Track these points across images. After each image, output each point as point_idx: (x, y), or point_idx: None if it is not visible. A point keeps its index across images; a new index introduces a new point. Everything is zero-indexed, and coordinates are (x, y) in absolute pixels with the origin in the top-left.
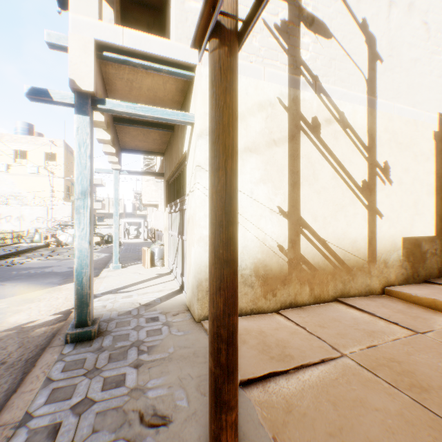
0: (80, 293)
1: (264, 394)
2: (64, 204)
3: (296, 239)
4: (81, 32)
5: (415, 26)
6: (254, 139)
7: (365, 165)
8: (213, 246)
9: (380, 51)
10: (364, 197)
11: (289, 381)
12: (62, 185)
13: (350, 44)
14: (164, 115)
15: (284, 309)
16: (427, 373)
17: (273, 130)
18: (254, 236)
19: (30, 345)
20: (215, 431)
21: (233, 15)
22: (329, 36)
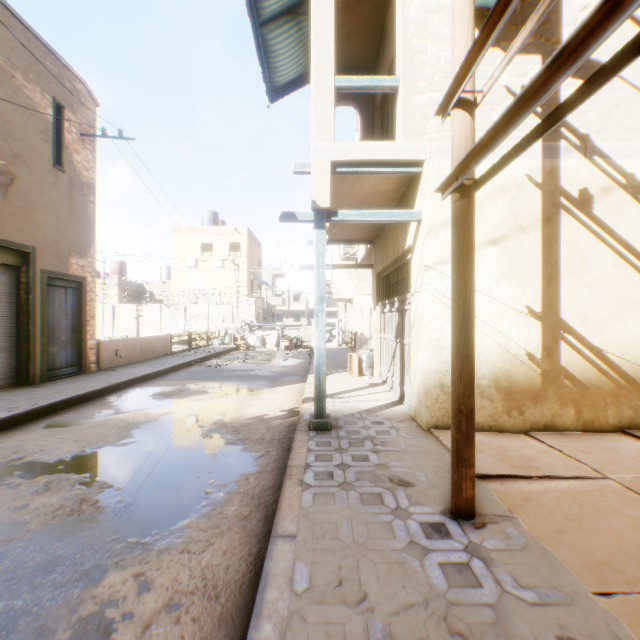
0: (318, 388)
1: (501, 487)
2: (248, 301)
3: (553, 347)
4: (320, 157)
5: None
6: (493, 228)
7: None
8: (455, 345)
9: None
10: None
11: (529, 484)
12: (245, 279)
13: None
14: (390, 217)
15: (534, 431)
16: None
17: (519, 215)
18: (493, 341)
19: (275, 431)
20: (456, 481)
21: (471, 173)
22: None
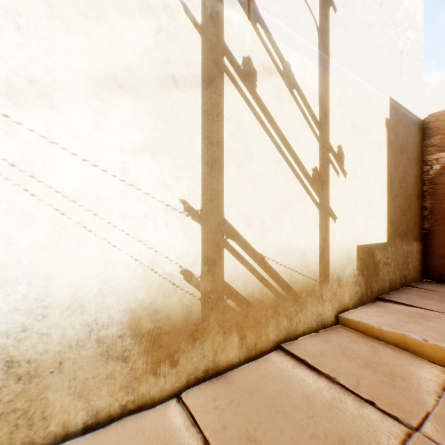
0: None
1: None
2: None
3: (216, 258)
4: None
5: None
6: (130, 64)
7: (317, 147)
8: None
9: None
10: (315, 191)
11: None
12: None
13: None
14: None
15: (193, 383)
16: None
17: (173, 60)
18: (130, 257)
19: None
20: None
21: None
22: None
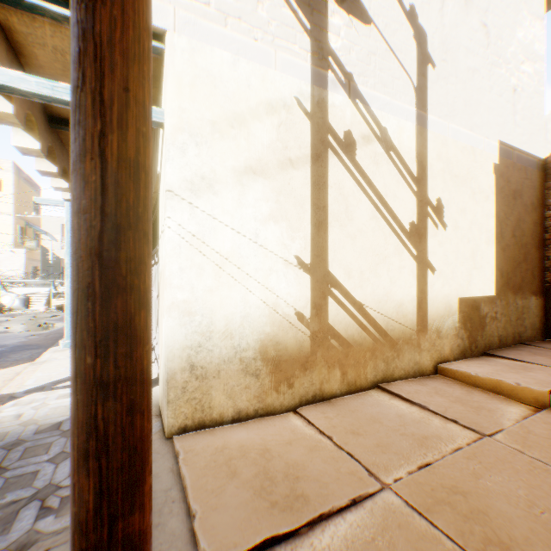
0: None
1: None
2: (14, 251)
3: (322, 304)
4: None
5: (473, 27)
6: (260, 155)
7: (414, 202)
8: (73, 348)
9: (432, 52)
10: (412, 244)
11: None
12: (11, 225)
13: (395, 37)
14: None
15: (305, 404)
16: (506, 513)
17: (289, 145)
18: (260, 300)
19: None
20: None
21: None
22: (367, 20)
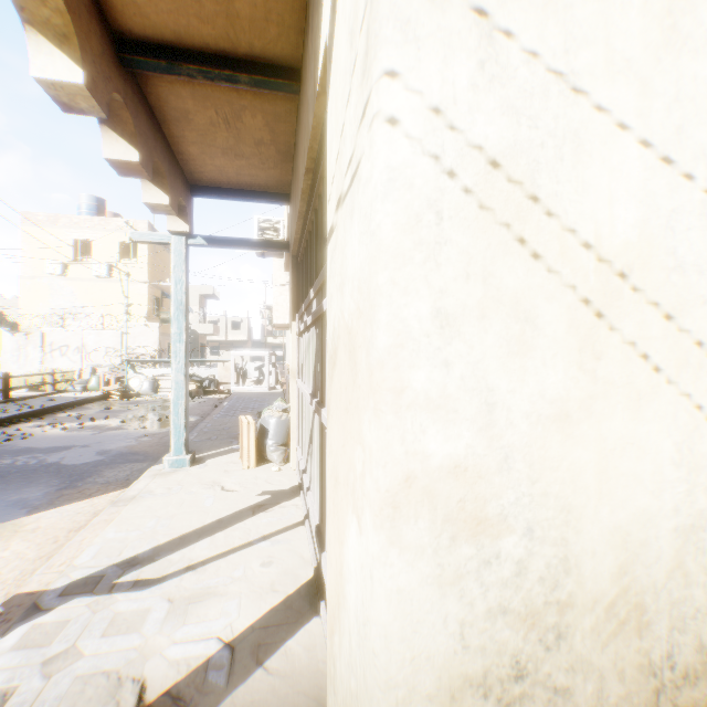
0: None
1: None
2: (147, 325)
3: None
4: None
5: None
6: None
7: None
8: None
9: None
10: None
11: None
12: (145, 295)
13: None
14: None
15: None
16: None
17: None
18: None
19: None
20: None
21: None
22: None
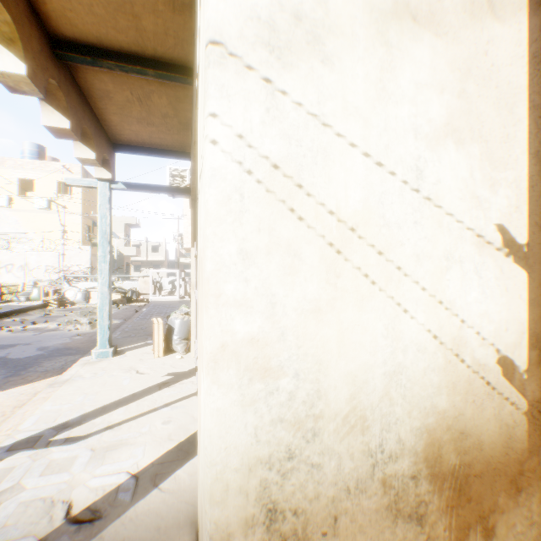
0: None
1: None
2: (81, 248)
3: None
4: None
5: None
6: None
7: None
8: None
9: None
10: None
11: None
12: (79, 224)
13: None
14: None
15: None
16: None
17: None
18: (426, 332)
19: None
20: None
21: None
22: None
